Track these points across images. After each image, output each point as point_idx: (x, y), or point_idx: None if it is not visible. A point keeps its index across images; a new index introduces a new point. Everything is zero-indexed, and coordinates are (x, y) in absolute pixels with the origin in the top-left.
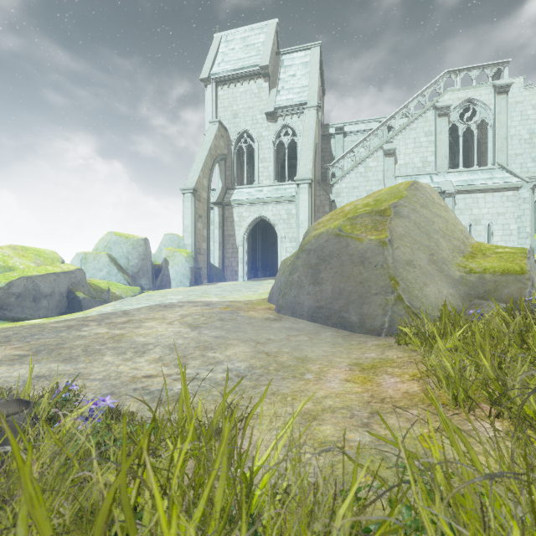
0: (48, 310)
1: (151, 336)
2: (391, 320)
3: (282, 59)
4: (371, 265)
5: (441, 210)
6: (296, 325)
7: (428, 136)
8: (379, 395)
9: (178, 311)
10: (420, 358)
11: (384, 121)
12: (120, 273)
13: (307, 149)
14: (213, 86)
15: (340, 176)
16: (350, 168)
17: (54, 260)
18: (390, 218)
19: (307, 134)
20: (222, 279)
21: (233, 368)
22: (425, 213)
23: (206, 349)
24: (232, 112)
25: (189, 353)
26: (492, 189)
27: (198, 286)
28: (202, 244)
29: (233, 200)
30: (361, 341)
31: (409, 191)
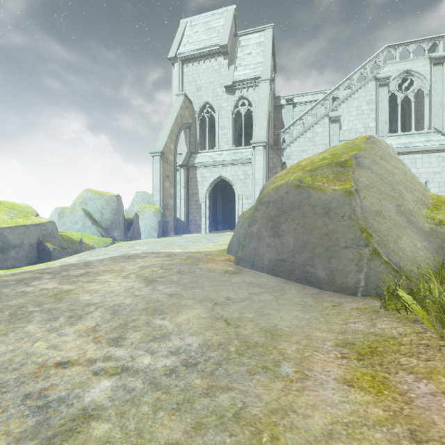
0: (16, 260)
1: (99, 293)
2: (368, 277)
3: (239, 40)
4: (337, 216)
5: (398, 163)
6: (256, 279)
7: (369, 104)
8: (427, 436)
9: (139, 263)
10: (437, 339)
11: (330, 91)
12: (93, 226)
13: (262, 116)
14: (180, 64)
15: (290, 141)
16: (299, 134)
17: (29, 213)
18: (353, 168)
19: (262, 103)
20: (187, 231)
21: (181, 346)
22: (385, 165)
23: (154, 313)
24: (196, 86)
25: (132, 320)
26: (428, 151)
27: (165, 237)
28: (169, 200)
29: (196, 163)
30: (335, 302)
31: (367, 144)
